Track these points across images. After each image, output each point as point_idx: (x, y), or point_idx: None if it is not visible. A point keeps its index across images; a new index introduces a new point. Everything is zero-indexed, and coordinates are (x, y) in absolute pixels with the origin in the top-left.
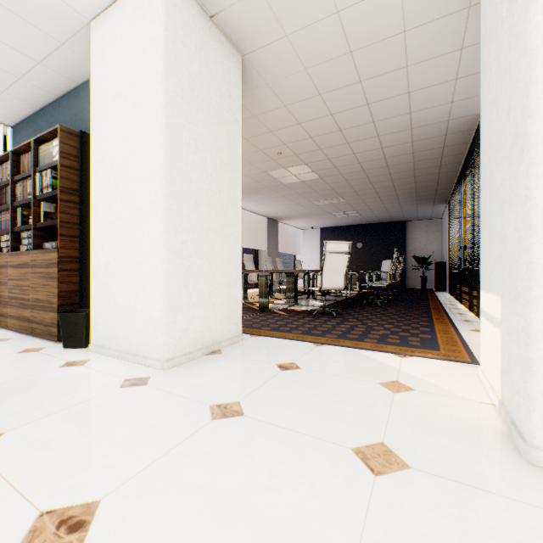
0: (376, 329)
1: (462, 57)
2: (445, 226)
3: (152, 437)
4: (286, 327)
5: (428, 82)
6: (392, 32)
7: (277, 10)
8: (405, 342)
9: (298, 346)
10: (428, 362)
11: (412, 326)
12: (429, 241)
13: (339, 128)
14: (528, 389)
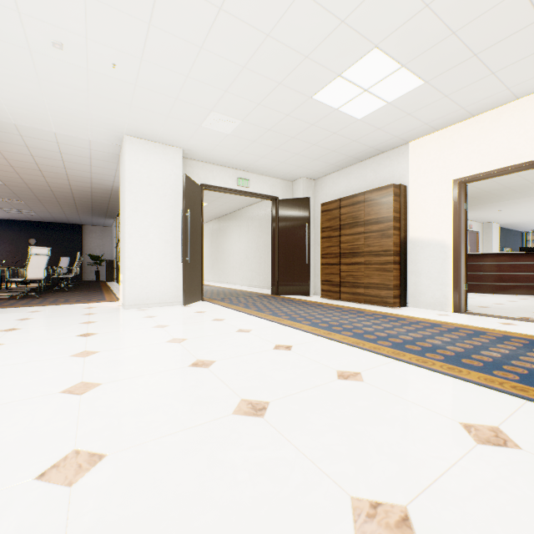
0: (73, 299)
1: (118, 172)
2: (115, 234)
3: (5, 325)
4: (4, 305)
5: (102, 173)
6: (85, 156)
7: (21, 129)
8: (91, 300)
9: (30, 308)
10: (102, 303)
11: (94, 296)
12: (103, 243)
13: (41, 170)
14: (125, 293)
